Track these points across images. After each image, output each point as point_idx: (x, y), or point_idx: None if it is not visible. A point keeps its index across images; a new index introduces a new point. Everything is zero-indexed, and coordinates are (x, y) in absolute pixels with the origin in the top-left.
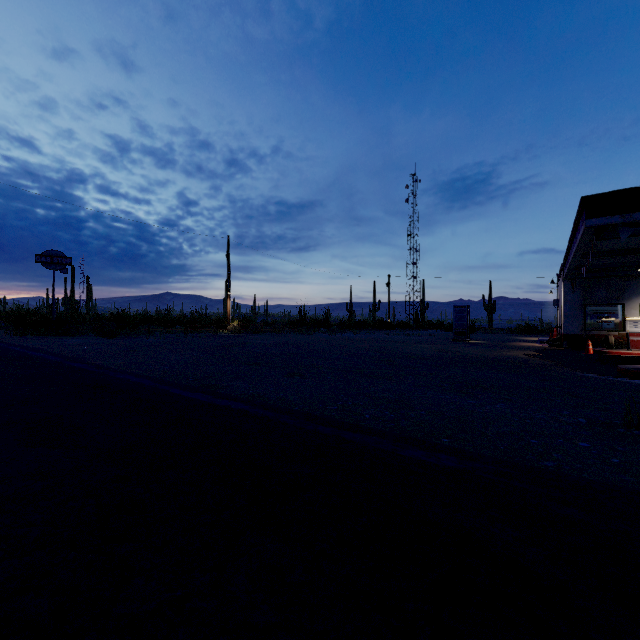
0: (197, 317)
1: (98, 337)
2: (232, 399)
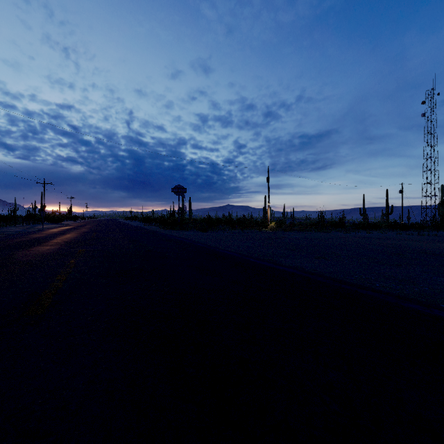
0: (247, 220)
1: (199, 231)
2: (285, 266)
